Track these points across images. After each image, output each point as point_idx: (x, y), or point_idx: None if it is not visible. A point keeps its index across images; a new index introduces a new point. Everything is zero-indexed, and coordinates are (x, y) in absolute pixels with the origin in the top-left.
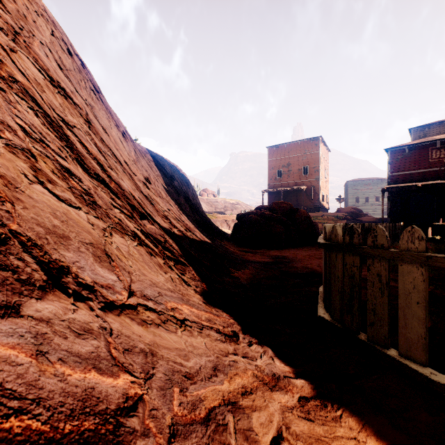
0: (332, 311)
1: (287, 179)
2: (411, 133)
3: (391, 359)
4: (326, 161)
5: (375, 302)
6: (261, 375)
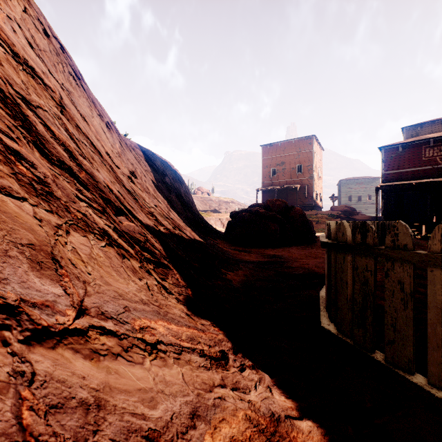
0: (339, 323)
1: (281, 178)
2: (404, 132)
3: (419, 390)
4: (320, 160)
5: (396, 316)
6: (256, 417)
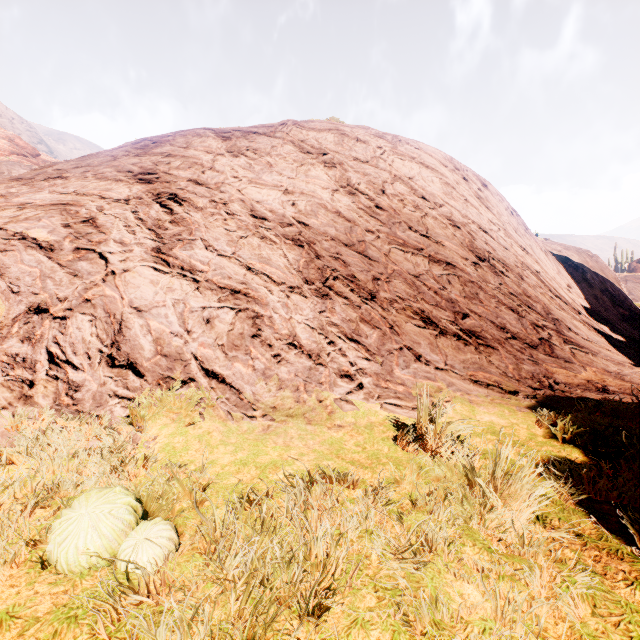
0: None
1: None
2: None
3: None
4: None
5: None
6: None
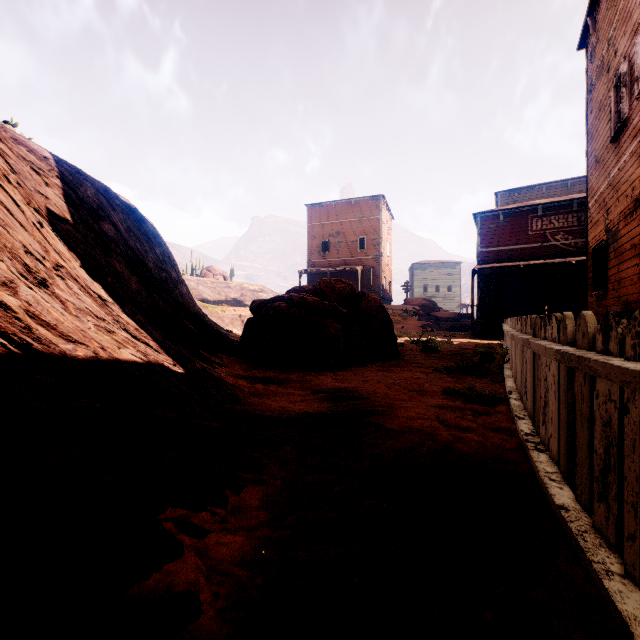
0: None
1: (336, 255)
2: (499, 198)
3: None
4: (389, 232)
5: None
6: None
